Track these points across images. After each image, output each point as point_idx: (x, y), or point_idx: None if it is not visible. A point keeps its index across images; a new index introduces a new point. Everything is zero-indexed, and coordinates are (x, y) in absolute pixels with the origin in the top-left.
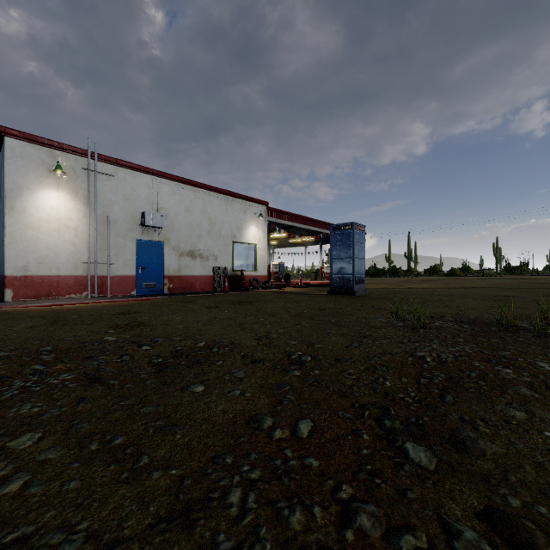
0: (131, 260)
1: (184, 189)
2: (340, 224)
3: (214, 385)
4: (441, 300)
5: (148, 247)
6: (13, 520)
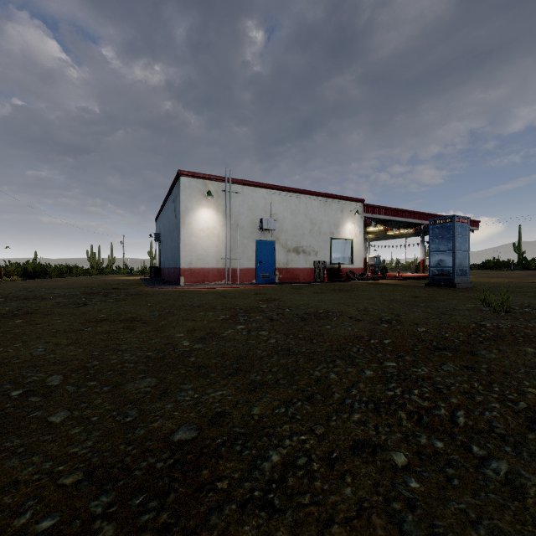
0: (252, 256)
1: (290, 197)
2: (439, 218)
3: (335, 326)
4: None
5: (264, 245)
6: (280, 345)
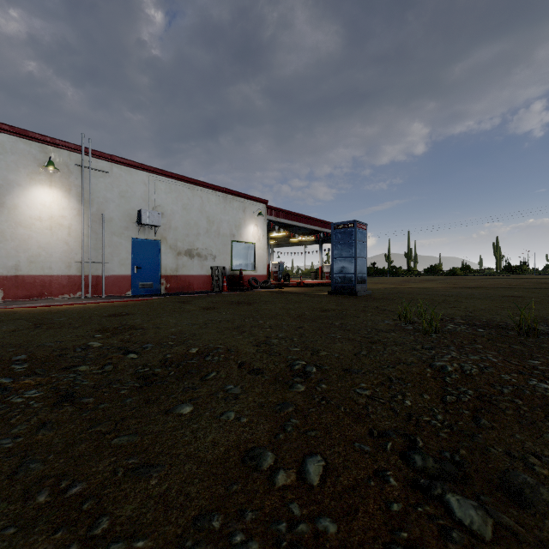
0: (126, 260)
1: (181, 187)
2: (342, 222)
3: (204, 404)
4: (446, 300)
5: (144, 245)
6: None
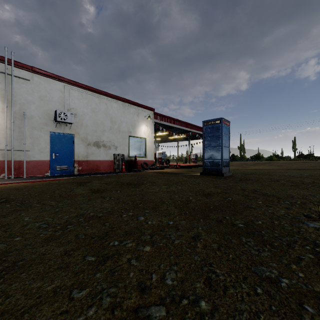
0: (45, 148)
1: (91, 95)
2: (211, 120)
3: None
4: (305, 182)
5: (60, 138)
6: None
